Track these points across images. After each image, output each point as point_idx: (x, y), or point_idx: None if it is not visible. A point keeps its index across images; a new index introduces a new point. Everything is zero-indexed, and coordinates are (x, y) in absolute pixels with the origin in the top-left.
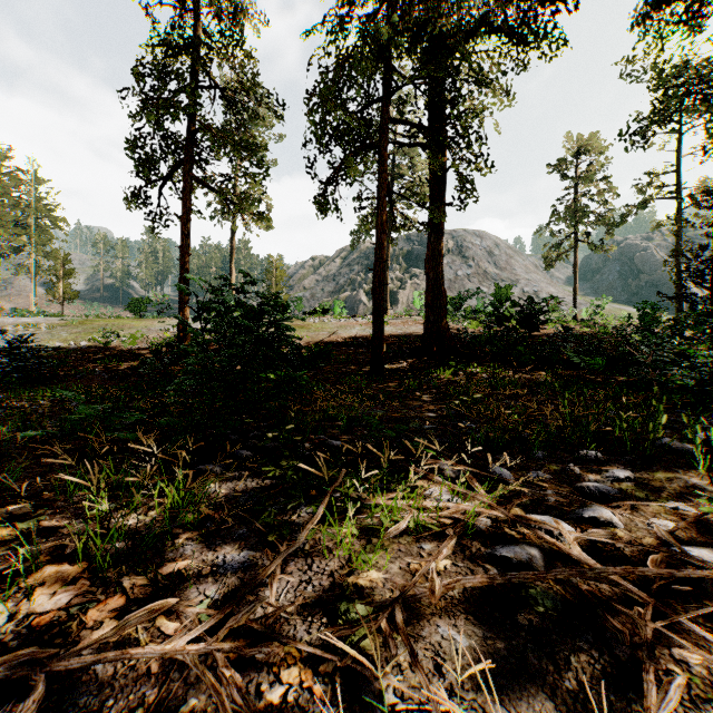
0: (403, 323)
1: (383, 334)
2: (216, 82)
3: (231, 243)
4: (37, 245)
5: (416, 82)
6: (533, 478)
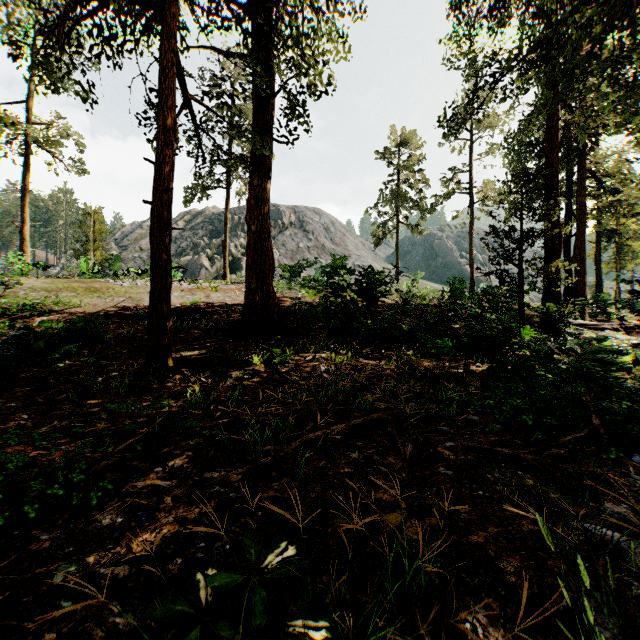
0: (236, 290)
1: (168, 306)
2: None
3: (24, 183)
4: None
5: None
6: None
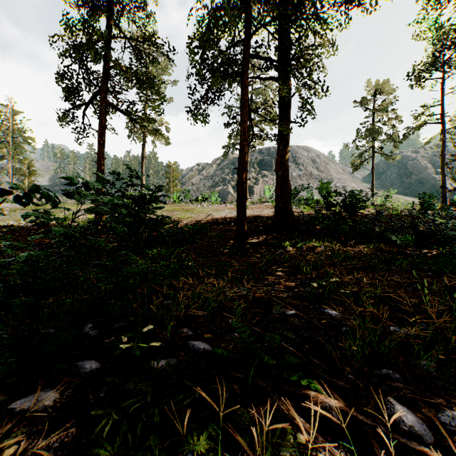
0: (258, 207)
1: (245, 217)
2: (125, 35)
3: (142, 153)
4: (14, 155)
5: (270, 25)
6: (451, 427)
